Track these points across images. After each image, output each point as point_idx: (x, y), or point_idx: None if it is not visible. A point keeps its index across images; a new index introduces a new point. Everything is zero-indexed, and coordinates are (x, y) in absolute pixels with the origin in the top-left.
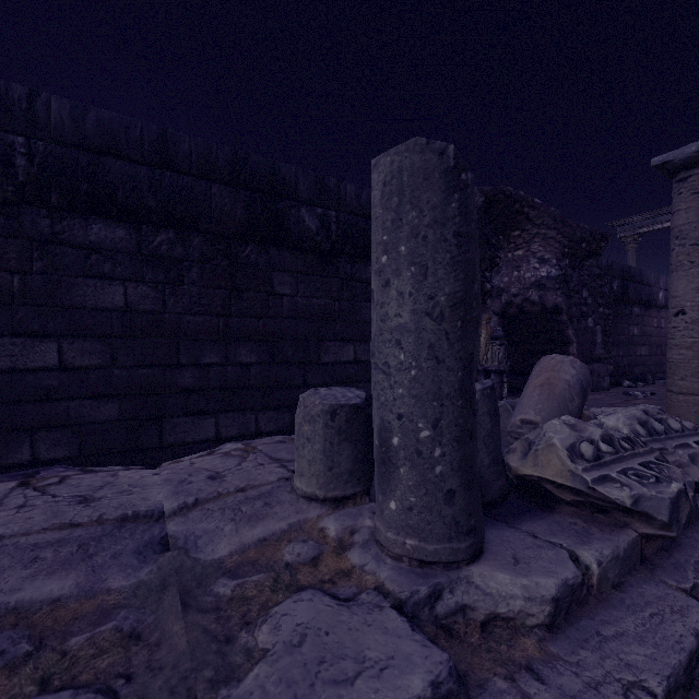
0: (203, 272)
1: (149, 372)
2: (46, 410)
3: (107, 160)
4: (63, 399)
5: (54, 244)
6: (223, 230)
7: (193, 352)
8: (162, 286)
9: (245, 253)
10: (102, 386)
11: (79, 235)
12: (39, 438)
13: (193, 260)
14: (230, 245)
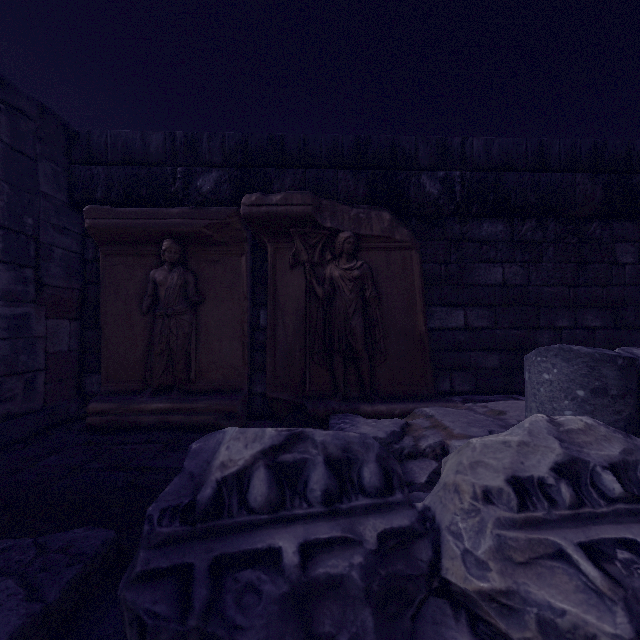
0: (556, 250)
1: (518, 333)
2: (457, 357)
3: (504, 174)
4: (467, 350)
5: (461, 241)
6: (583, 213)
7: (549, 317)
8: (526, 265)
9: (590, 230)
10: (488, 342)
11: (475, 233)
12: (454, 376)
13: (549, 241)
14: (578, 224)
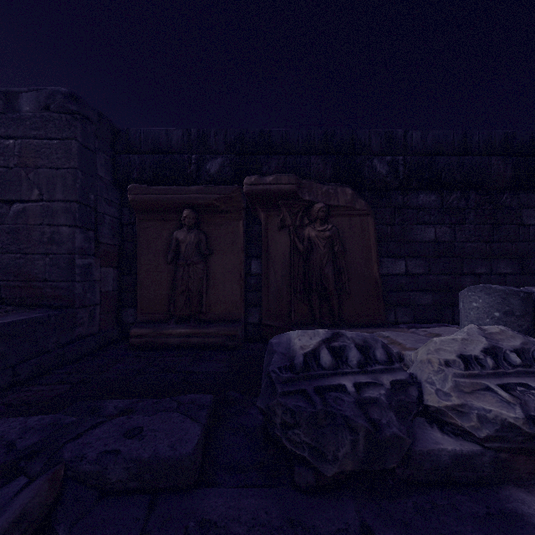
0: (476, 215)
1: (446, 278)
2: (400, 296)
3: (436, 158)
4: (407, 290)
5: (403, 208)
6: (497, 186)
7: (470, 266)
8: (453, 226)
9: (502, 199)
10: (424, 284)
11: (413, 202)
12: (397, 310)
13: (470, 208)
14: (493, 195)
